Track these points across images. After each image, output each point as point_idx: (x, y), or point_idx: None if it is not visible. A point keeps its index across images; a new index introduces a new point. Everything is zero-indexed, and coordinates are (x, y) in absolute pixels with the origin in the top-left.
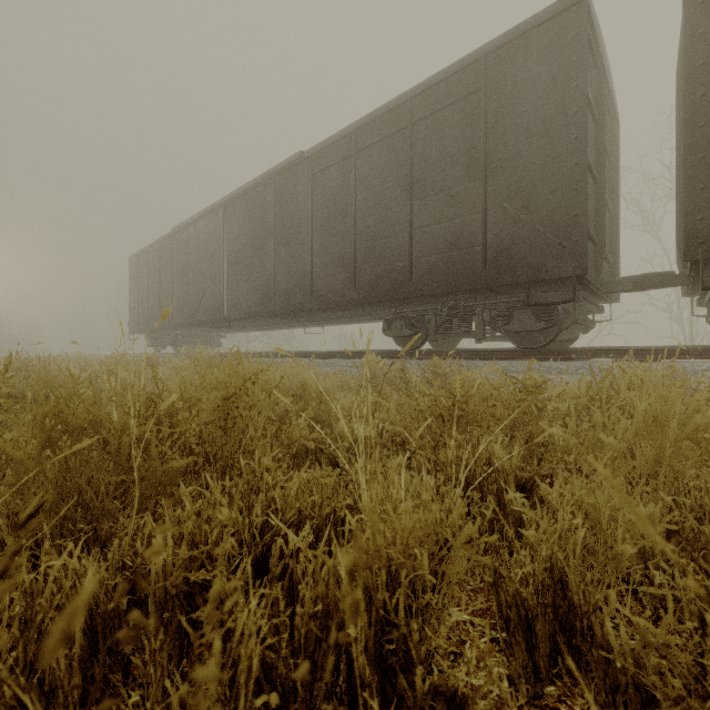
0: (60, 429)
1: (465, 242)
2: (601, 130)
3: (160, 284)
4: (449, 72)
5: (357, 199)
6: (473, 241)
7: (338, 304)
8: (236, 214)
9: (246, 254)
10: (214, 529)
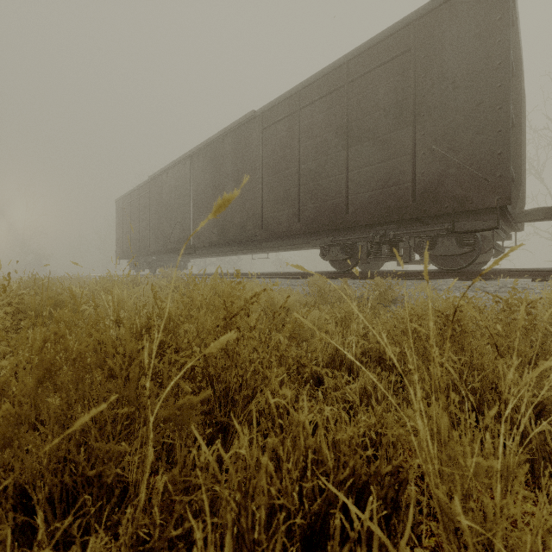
0: (60, 357)
1: (396, 180)
2: (518, 81)
3: (139, 220)
4: (382, 37)
5: (301, 147)
6: (403, 179)
7: (285, 234)
8: (200, 163)
9: (208, 195)
10: (261, 507)
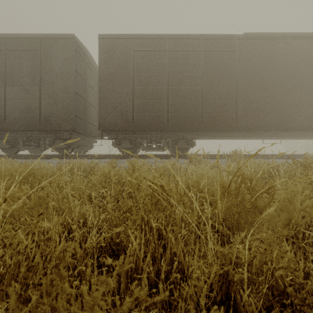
0: None
1: (32, 110)
2: (86, 82)
3: None
4: (24, 36)
5: None
6: (35, 110)
7: None
8: None
9: None
10: None
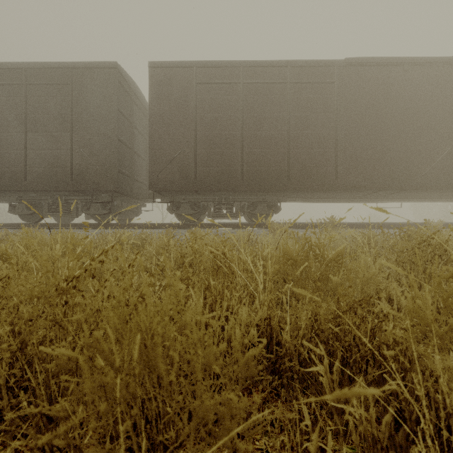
0: None
1: (61, 164)
2: (133, 126)
3: None
4: (51, 66)
5: None
6: (65, 164)
7: None
8: None
9: None
10: None
